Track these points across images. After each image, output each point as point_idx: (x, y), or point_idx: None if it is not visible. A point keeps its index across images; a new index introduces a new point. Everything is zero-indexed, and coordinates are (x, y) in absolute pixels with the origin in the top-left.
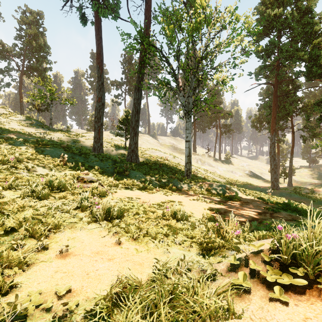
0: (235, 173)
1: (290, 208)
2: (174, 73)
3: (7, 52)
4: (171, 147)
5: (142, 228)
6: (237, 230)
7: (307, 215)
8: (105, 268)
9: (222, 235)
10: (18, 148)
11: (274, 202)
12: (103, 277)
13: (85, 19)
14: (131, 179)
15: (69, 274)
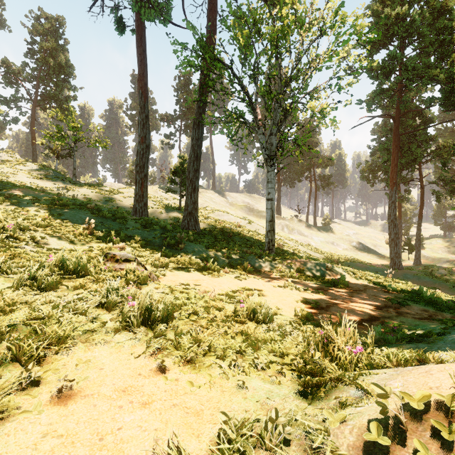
0: (337, 246)
1: (423, 298)
2: (250, 101)
3: (14, 74)
4: (245, 207)
5: (201, 340)
6: (358, 346)
7: (449, 309)
8: (135, 424)
9: (331, 352)
10: (24, 209)
11: (399, 289)
12: (129, 446)
13: (123, 26)
14: (187, 256)
15: (67, 441)
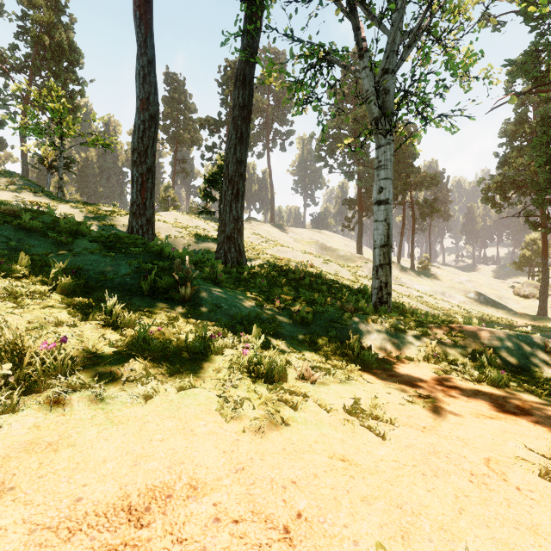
0: (450, 297)
1: None
2: None
3: None
4: (315, 245)
5: None
6: None
7: None
8: None
9: None
10: None
11: None
12: None
13: None
14: (195, 318)
15: None
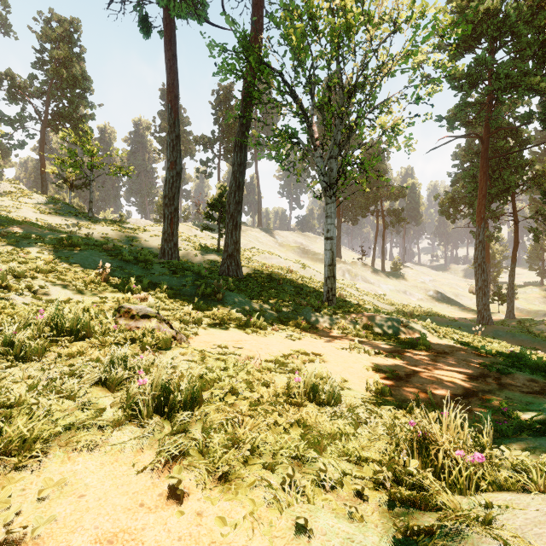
0: (410, 295)
1: (527, 363)
2: (305, 115)
3: (20, 88)
4: (298, 249)
5: (240, 439)
6: (477, 453)
7: None
8: None
9: (433, 459)
10: (24, 251)
11: (494, 351)
12: None
13: (149, 26)
14: (226, 308)
15: None
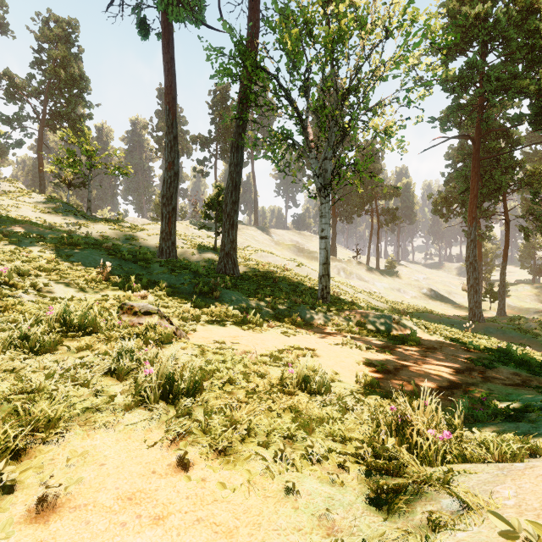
0: (404, 293)
1: (513, 358)
2: (300, 118)
3: (18, 88)
4: (293, 247)
5: (238, 421)
6: (445, 431)
7: None
8: None
9: (409, 437)
10: (26, 250)
11: (482, 346)
12: None
13: (147, 29)
14: (223, 306)
15: None
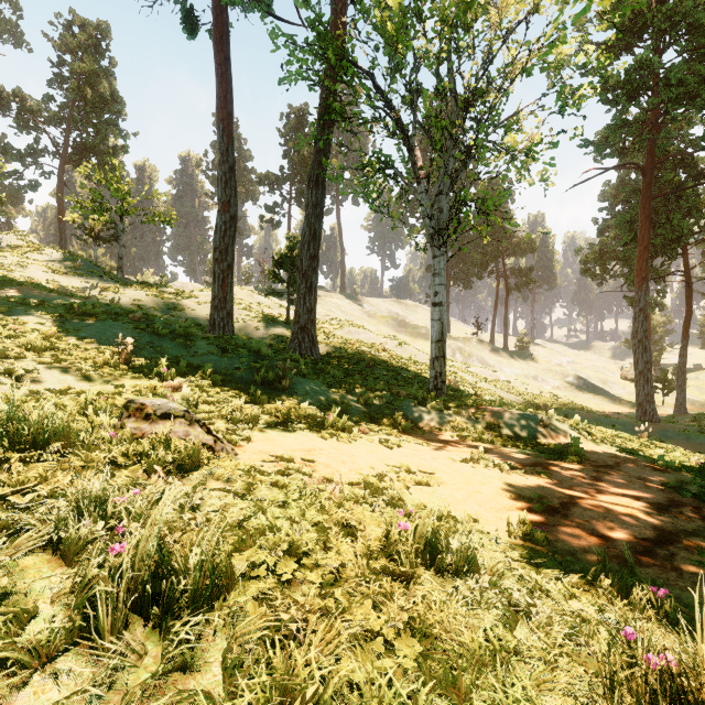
0: (542, 382)
1: None
2: (404, 134)
3: (32, 113)
4: (393, 321)
5: (297, 687)
6: None
7: None
8: None
9: None
10: (17, 321)
11: (677, 462)
12: None
13: (194, 23)
14: (295, 401)
15: None
